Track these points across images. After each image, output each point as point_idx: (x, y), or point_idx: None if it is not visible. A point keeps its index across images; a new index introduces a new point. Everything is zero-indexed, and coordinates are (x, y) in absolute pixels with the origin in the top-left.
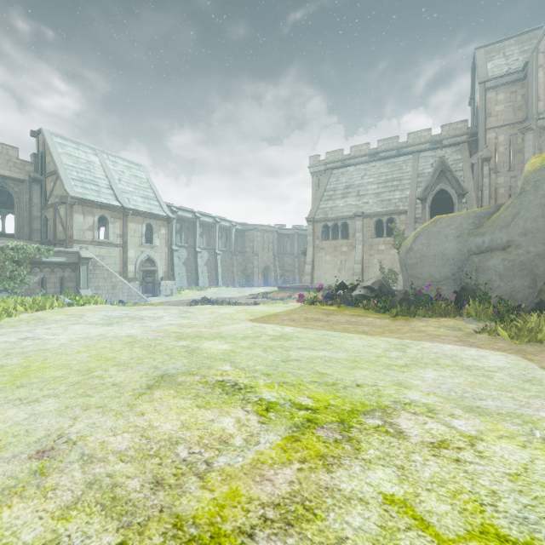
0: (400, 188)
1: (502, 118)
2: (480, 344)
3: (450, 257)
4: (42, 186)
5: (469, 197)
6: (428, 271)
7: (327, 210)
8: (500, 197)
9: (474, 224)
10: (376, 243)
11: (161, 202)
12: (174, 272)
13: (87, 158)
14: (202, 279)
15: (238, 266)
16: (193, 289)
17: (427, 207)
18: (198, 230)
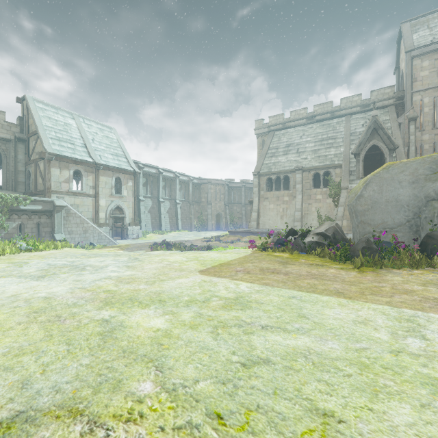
0: (335, 145)
1: (427, 82)
2: None
3: (405, 203)
4: (26, 145)
5: (398, 152)
6: (380, 217)
7: (270, 165)
8: (425, 153)
9: (431, 169)
10: (314, 194)
11: (129, 159)
12: (140, 218)
13: (65, 121)
14: (164, 225)
15: (195, 213)
16: (157, 233)
17: (360, 161)
18: (161, 183)
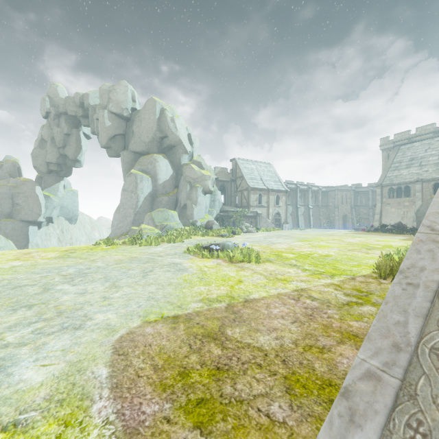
0: None
1: None
2: (406, 237)
3: None
4: (234, 183)
5: None
6: None
7: (392, 178)
8: None
9: None
10: None
11: (282, 183)
12: None
13: (251, 167)
14: (300, 224)
15: (323, 215)
16: (297, 229)
17: None
18: (298, 194)
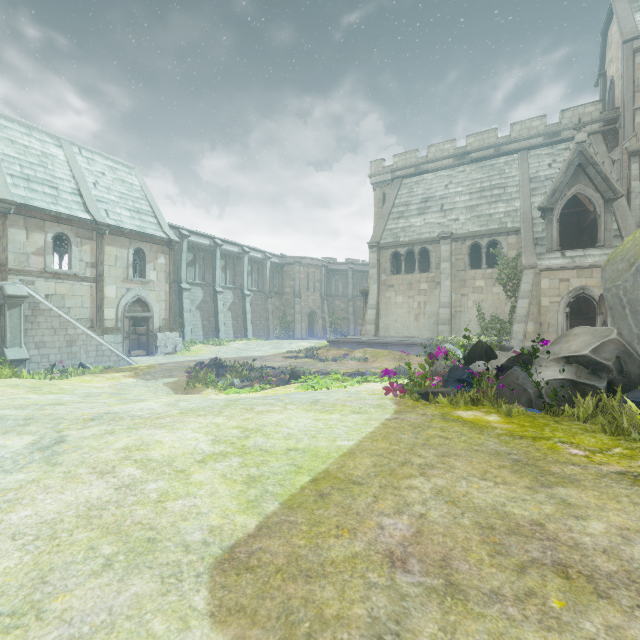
0: (505, 198)
1: None
2: None
3: None
4: None
5: (618, 207)
6: None
7: (398, 232)
8: None
9: None
10: (472, 278)
11: (160, 218)
12: (183, 319)
13: (43, 149)
14: (224, 329)
15: (275, 311)
16: (209, 343)
17: (554, 221)
18: (219, 262)
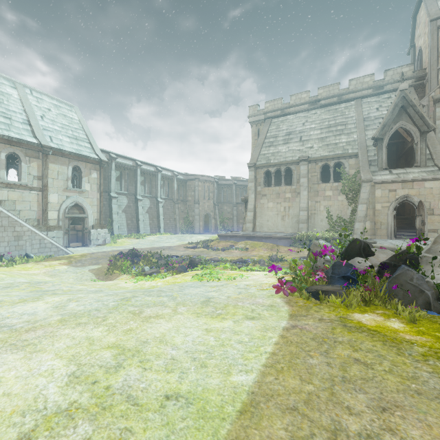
0: (346, 132)
1: None
2: None
3: None
4: None
5: (429, 138)
6: None
7: (269, 156)
8: None
9: None
10: (323, 189)
11: (93, 144)
12: (112, 219)
13: (0, 89)
14: (143, 227)
15: (180, 213)
16: (131, 236)
17: (383, 147)
18: (139, 178)
